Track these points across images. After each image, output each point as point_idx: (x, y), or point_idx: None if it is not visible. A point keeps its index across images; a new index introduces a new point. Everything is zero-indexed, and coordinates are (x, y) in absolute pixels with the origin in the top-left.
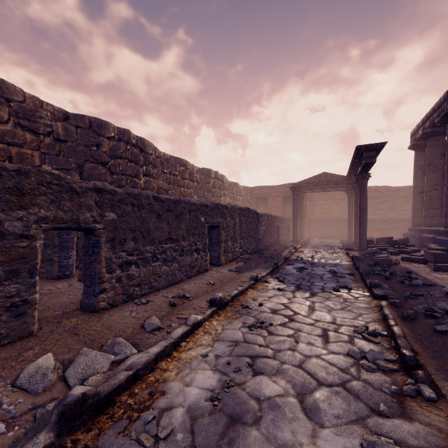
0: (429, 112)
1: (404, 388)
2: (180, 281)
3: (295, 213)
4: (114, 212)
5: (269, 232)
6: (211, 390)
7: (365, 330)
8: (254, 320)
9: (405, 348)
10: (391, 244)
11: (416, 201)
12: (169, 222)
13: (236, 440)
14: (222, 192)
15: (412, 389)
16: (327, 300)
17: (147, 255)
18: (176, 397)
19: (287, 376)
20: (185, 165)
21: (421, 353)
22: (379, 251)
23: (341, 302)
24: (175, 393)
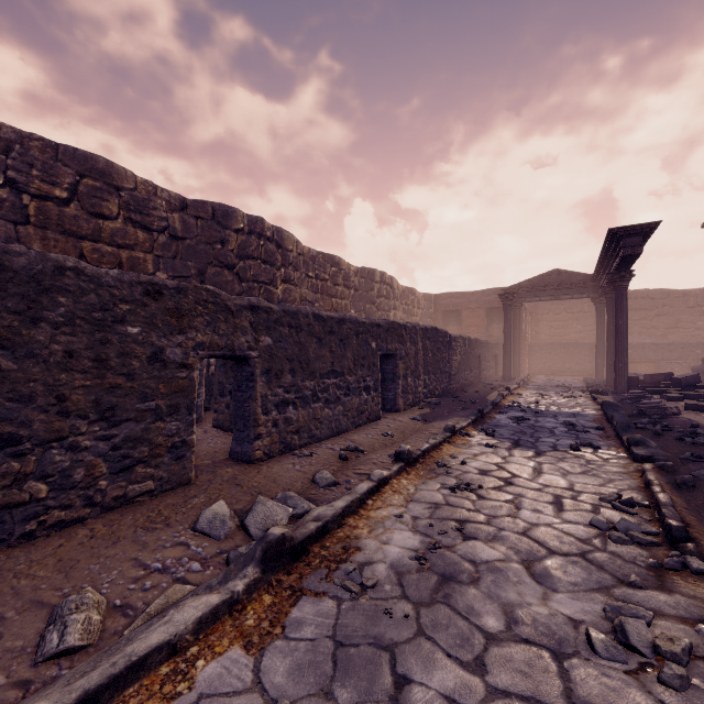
0: None
1: (665, 560)
2: (345, 431)
3: (507, 334)
4: (270, 336)
5: (467, 364)
6: (414, 550)
7: (617, 499)
8: (456, 481)
9: (672, 518)
10: (670, 385)
11: None
12: (331, 348)
13: (452, 595)
14: (392, 304)
15: (676, 561)
16: (560, 461)
17: (306, 392)
18: (374, 554)
19: (508, 543)
20: (337, 265)
21: (696, 526)
22: (648, 395)
23: (583, 464)
24: (372, 549)
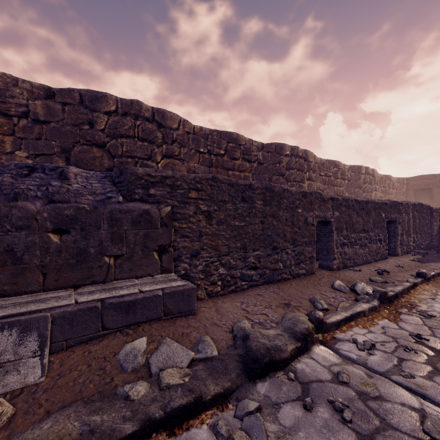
0: None
1: None
2: (370, 262)
3: None
4: (337, 211)
5: None
6: None
7: None
8: None
9: None
10: None
11: None
12: (362, 217)
13: None
14: (373, 187)
15: None
16: None
17: (352, 240)
18: (427, 308)
19: None
20: (337, 166)
21: None
22: None
23: None
24: (425, 307)
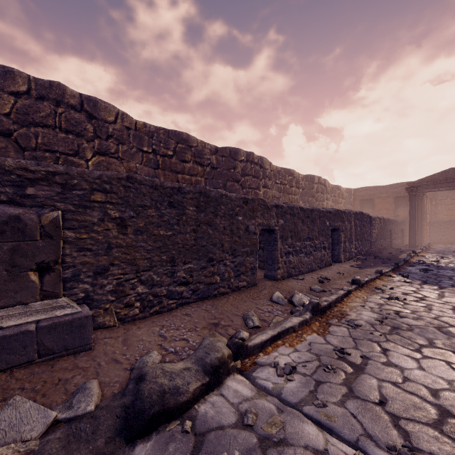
0: None
1: None
2: (314, 270)
3: (412, 215)
4: (282, 219)
5: (382, 235)
6: (375, 318)
7: None
8: (389, 296)
9: None
10: None
11: None
12: (307, 225)
13: (400, 333)
14: (325, 196)
15: None
16: None
17: (297, 248)
18: (356, 317)
19: (425, 320)
20: (292, 174)
21: None
22: None
23: None
24: (354, 315)
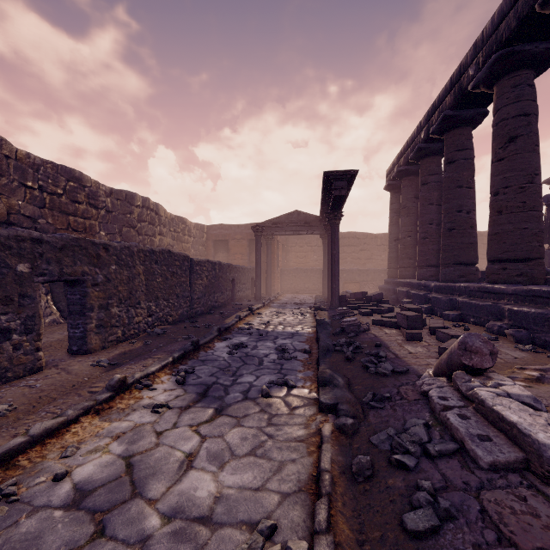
0: (403, 147)
1: None
2: None
3: (257, 261)
4: None
5: (217, 287)
6: None
7: (261, 549)
8: None
9: None
10: (366, 300)
11: (392, 249)
12: None
13: None
14: (158, 229)
15: None
16: (235, 427)
17: None
18: None
19: None
20: (78, 180)
21: None
22: (350, 311)
23: (262, 427)
24: None
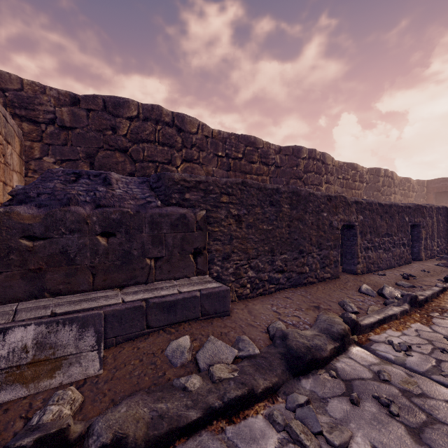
0: None
1: None
2: (393, 267)
3: None
4: (361, 215)
5: None
6: None
7: None
8: None
9: None
10: None
11: None
12: (386, 221)
13: None
14: (392, 190)
15: None
16: None
17: (375, 244)
18: None
19: None
20: (355, 168)
21: None
22: None
23: None
24: None
